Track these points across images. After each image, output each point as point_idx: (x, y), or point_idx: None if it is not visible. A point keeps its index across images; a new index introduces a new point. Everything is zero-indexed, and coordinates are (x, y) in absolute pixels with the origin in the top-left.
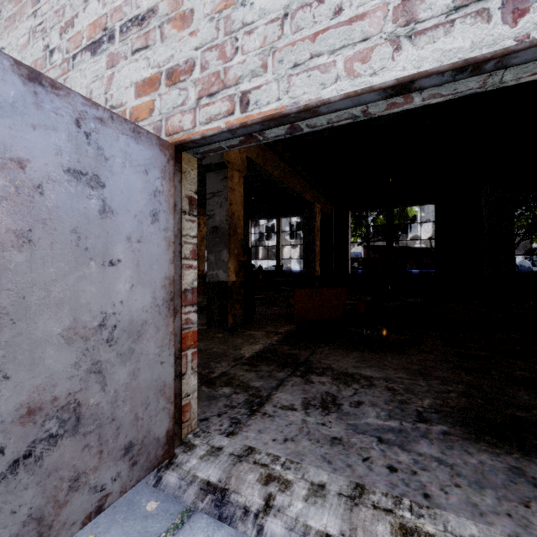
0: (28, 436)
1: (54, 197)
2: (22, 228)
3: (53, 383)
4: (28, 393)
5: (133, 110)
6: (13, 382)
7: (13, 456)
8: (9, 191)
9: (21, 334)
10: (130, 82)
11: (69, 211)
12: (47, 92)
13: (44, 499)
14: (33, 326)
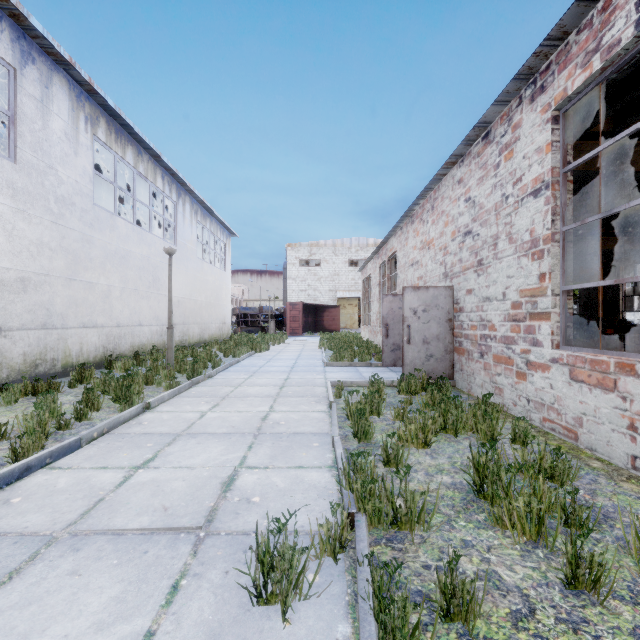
0: (393, 347)
1: (396, 312)
2: (393, 318)
3: (396, 341)
4: (393, 341)
5: (416, 284)
6: (392, 339)
7: (392, 349)
8: (391, 313)
9: (392, 333)
10: (416, 277)
11: (398, 314)
12: (396, 297)
13: (395, 358)
14: (394, 332)
